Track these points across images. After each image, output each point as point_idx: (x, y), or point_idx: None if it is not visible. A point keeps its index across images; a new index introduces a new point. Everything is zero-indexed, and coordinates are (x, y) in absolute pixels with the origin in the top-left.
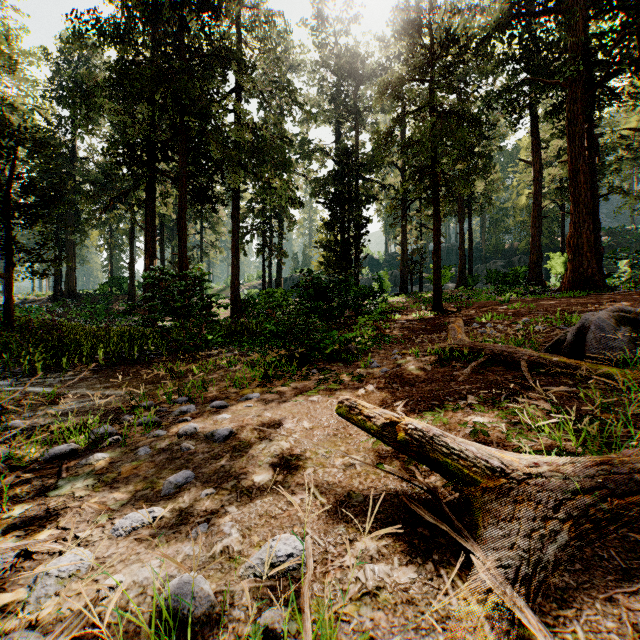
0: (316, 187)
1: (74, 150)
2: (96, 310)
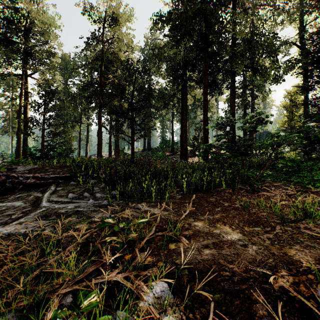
0: (287, 66)
1: (150, 85)
2: (158, 155)
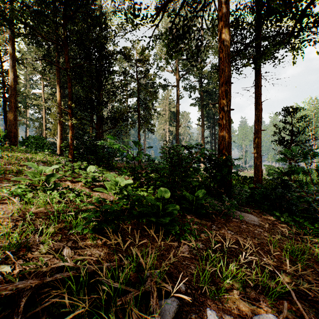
0: None
1: None
2: None
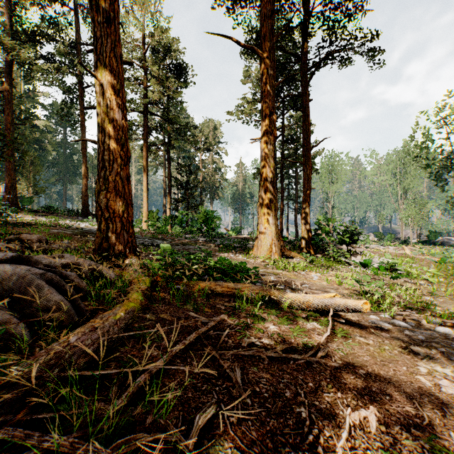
0: None
1: None
2: None
